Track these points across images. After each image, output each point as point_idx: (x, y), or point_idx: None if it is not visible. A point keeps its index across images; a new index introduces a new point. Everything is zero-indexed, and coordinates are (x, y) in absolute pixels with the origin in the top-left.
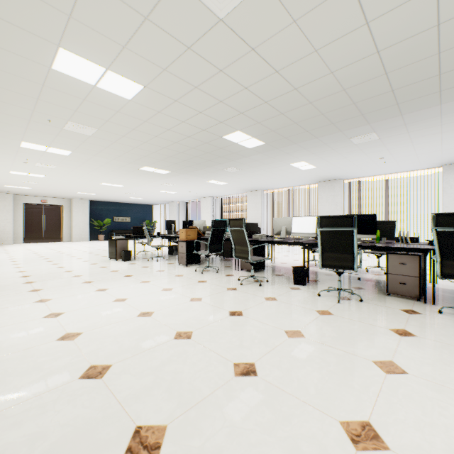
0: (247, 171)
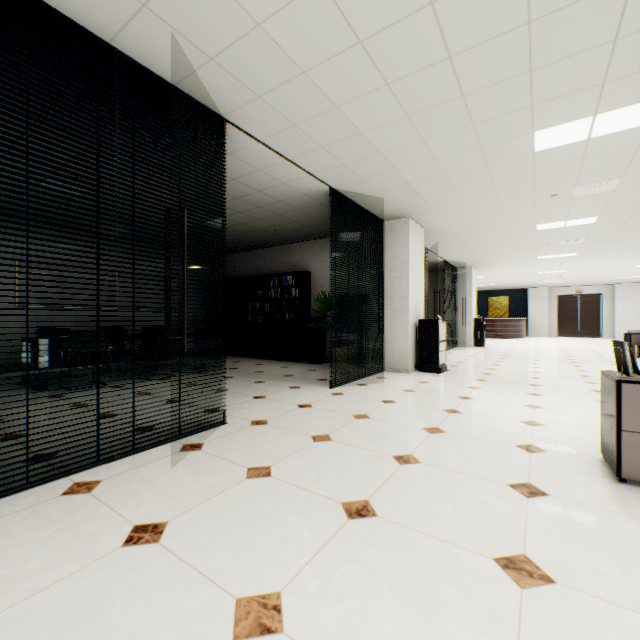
0: None
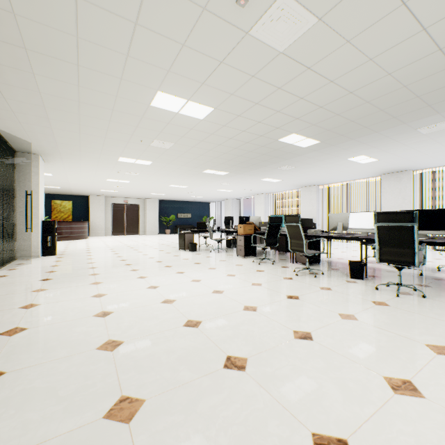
0: (301, 168)
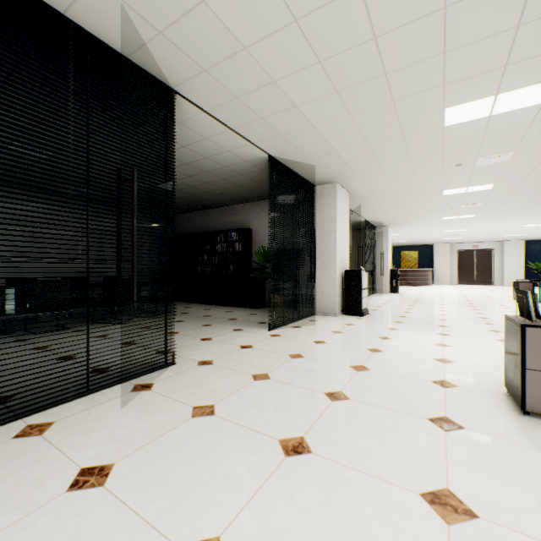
0: None
